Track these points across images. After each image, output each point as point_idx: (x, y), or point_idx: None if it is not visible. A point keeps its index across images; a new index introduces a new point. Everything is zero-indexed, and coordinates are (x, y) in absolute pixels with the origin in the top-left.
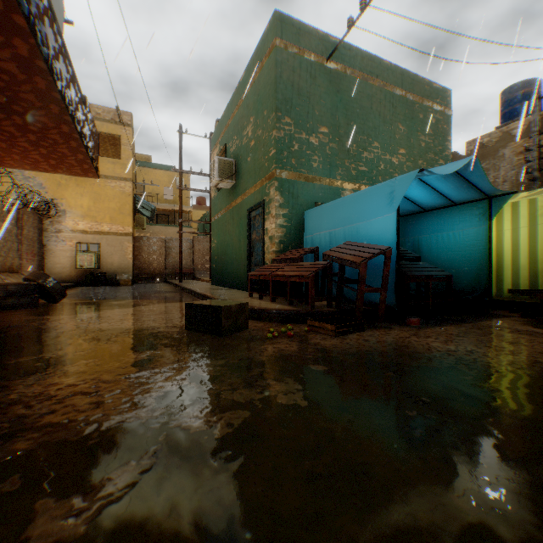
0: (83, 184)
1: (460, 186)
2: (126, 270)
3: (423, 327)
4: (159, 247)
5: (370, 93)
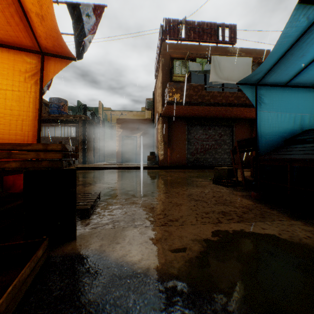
0: None
1: None
2: None
3: (242, 196)
4: None
5: None
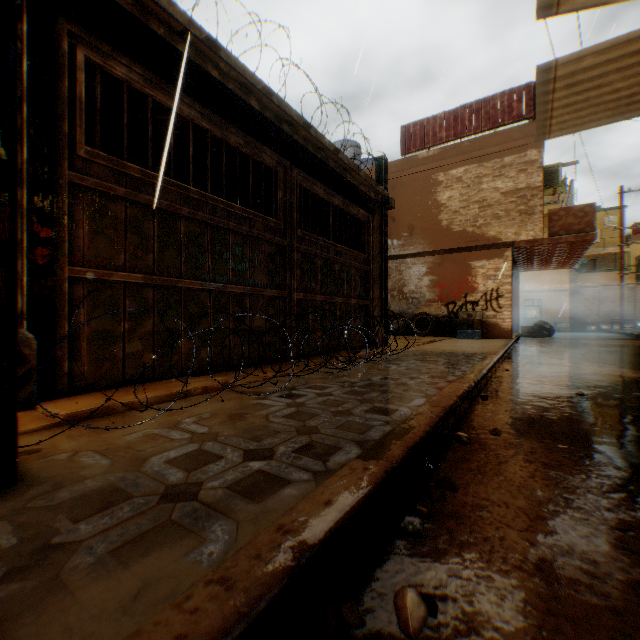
0: None
1: None
2: (562, 319)
3: None
4: (589, 297)
5: None
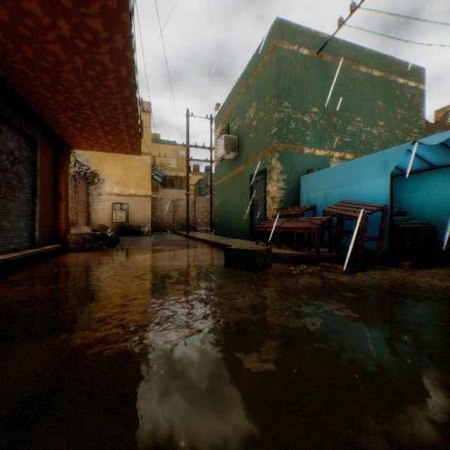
0: (116, 158)
1: (441, 152)
2: (147, 223)
3: (415, 270)
4: (168, 205)
5: (353, 77)
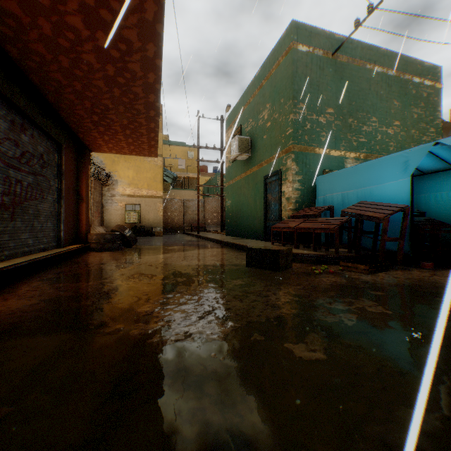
0: (129, 160)
1: None
2: (158, 224)
3: (437, 270)
4: (179, 206)
5: (368, 77)
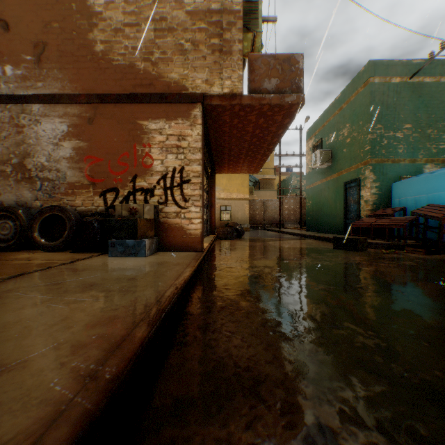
0: None
1: None
2: (245, 221)
3: None
4: (260, 206)
5: None
